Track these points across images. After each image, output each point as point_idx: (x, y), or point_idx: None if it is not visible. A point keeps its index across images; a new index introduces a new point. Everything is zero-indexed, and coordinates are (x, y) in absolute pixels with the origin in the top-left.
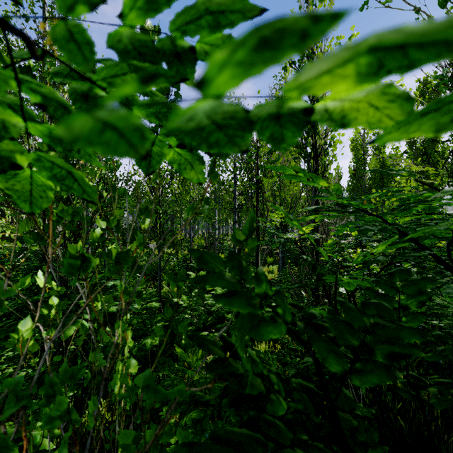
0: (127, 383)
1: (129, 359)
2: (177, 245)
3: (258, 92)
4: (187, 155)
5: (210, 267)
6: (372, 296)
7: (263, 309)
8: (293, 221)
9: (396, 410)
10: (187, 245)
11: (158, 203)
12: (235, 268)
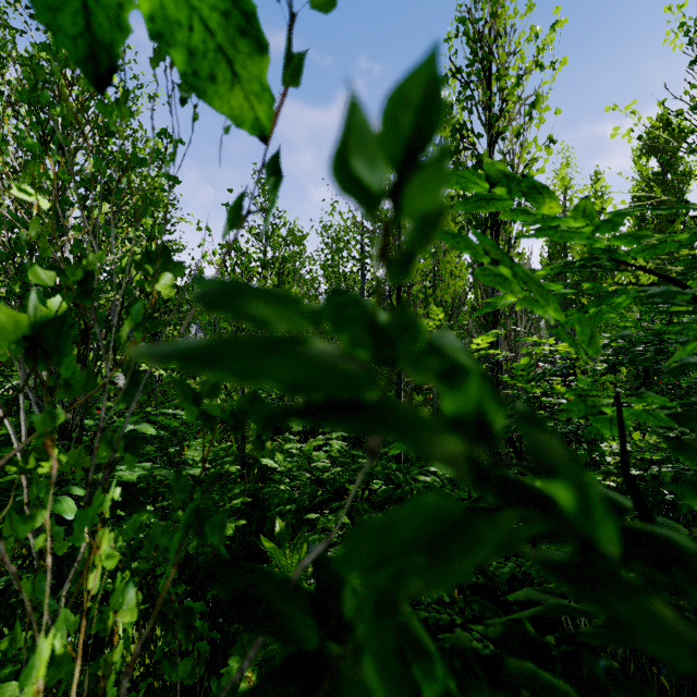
0: (126, 639)
1: (123, 589)
2: None
3: None
4: (208, 0)
5: (251, 314)
6: (675, 450)
7: (489, 488)
8: (499, 265)
9: (648, 657)
10: None
11: None
12: (353, 325)
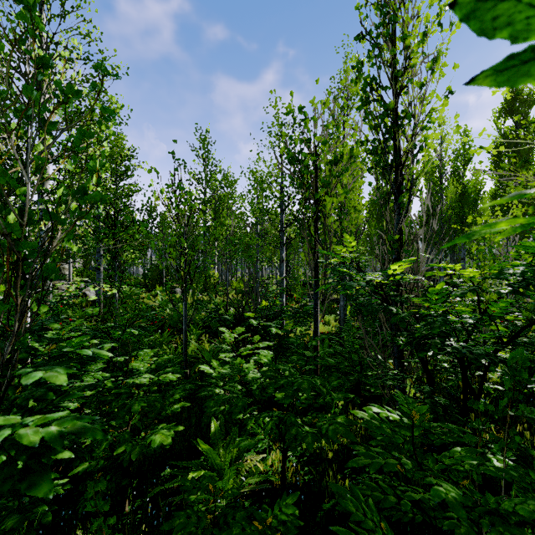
0: None
1: None
2: (210, 290)
3: (317, 81)
4: None
5: None
6: None
7: None
8: None
9: None
10: (223, 290)
11: (182, 235)
12: None
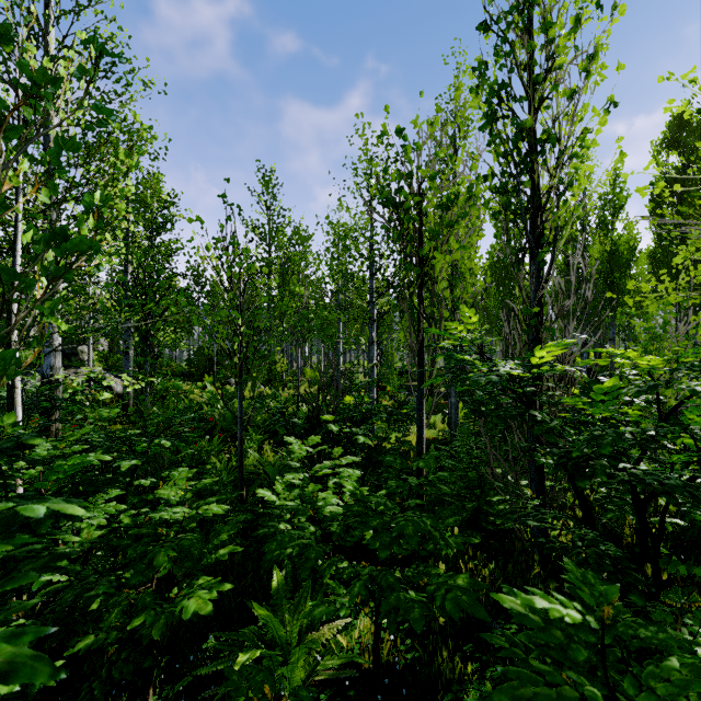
0: None
1: None
2: (276, 381)
3: (421, 94)
4: None
5: None
6: None
7: None
8: None
9: None
10: (293, 381)
11: (237, 308)
12: None
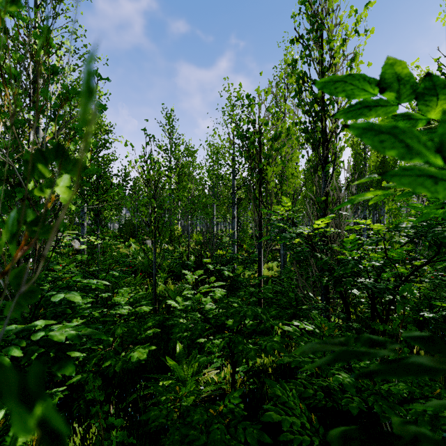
0: None
1: None
2: (174, 242)
3: (260, 74)
4: None
5: None
6: None
7: None
8: None
9: None
10: (185, 242)
11: (152, 197)
12: None
